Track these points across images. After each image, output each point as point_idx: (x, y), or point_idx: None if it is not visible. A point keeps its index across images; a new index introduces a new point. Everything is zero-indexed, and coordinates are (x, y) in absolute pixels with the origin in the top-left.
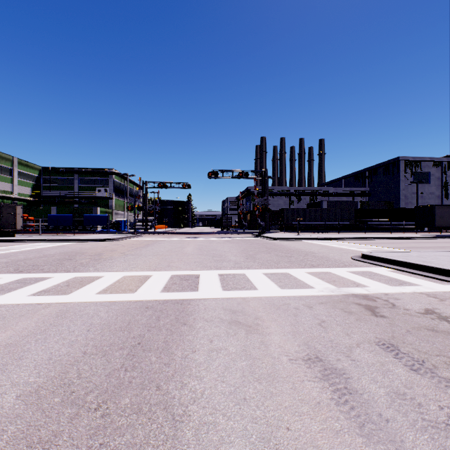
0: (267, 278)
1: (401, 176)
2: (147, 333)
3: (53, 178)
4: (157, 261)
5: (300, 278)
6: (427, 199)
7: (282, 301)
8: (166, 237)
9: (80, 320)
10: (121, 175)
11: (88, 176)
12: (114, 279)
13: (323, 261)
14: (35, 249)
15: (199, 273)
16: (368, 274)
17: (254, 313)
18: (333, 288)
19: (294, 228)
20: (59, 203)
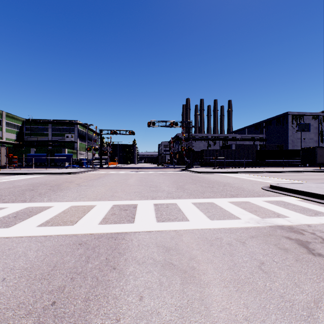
0: (196, 207)
1: (289, 126)
2: (68, 284)
3: (32, 127)
4: (104, 191)
5: (225, 207)
6: (308, 143)
7: (214, 235)
8: (115, 171)
9: (3, 262)
10: (82, 124)
11: (59, 126)
12: (61, 209)
13: (240, 191)
14: (9, 180)
15: (137, 202)
16: (282, 204)
17: (188, 252)
18: (258, 219)
19: (212, 164)
20: (37, 146)
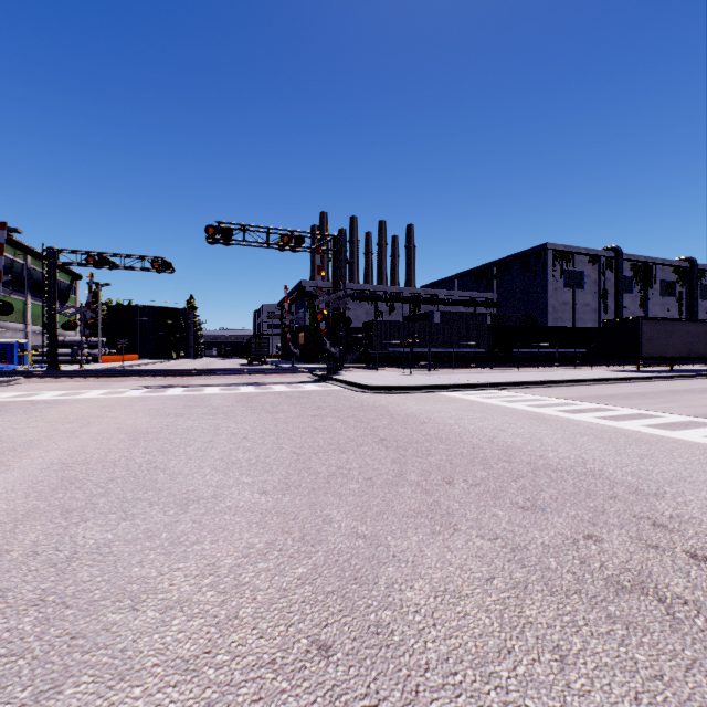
0: None
1: (548, 274)
2: None
3: None
4: None
5: None
6: (582, 313)
7: None
8: (79, 386)
9: None
10: None
11: None
12: None
13: None
14: None
15: None
16: None
17: None
18: None
19: (393, 359)
20: None
